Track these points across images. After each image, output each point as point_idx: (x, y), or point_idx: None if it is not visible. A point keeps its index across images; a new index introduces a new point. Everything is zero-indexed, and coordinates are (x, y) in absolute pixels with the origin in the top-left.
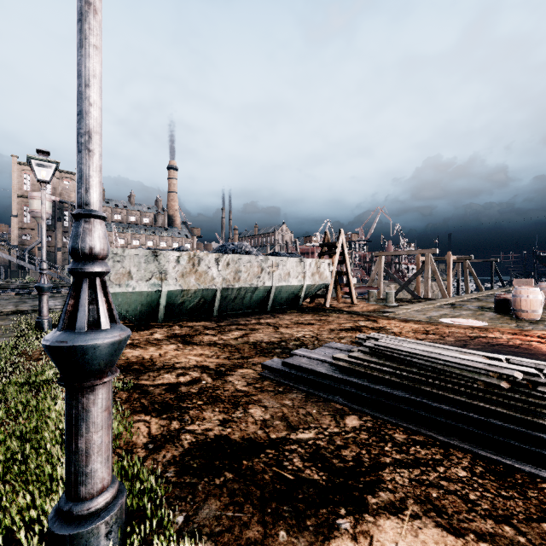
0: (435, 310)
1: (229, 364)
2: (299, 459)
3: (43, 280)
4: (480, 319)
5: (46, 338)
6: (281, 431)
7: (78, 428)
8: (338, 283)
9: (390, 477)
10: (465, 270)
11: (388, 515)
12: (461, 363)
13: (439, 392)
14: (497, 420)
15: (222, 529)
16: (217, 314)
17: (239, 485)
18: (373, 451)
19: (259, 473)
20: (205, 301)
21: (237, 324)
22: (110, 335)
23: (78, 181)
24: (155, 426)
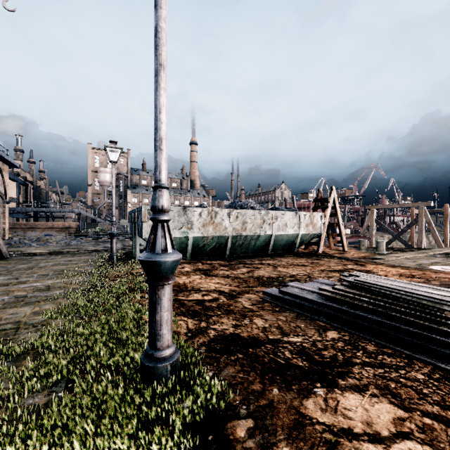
0: (426, 259)
1: (238, 290)
2: (289, 352)
3: (113, 228)
4: None
5: (140, 256)
6: (276, 335)
7: (156, 308)
8: (330, 233)
9: (358, 371)
10: None
11: (353, 392)
12: (430, 296)
13: (409, 318)
14: None
15: (236, 382)
16: (228, 255)
17: (247, 361)
18: (346, 354)
19: (260, 357)
20: (219, 245)
21: (244, 263)
22: (173, 256)
23: (155, 167)
24: (191, 323)
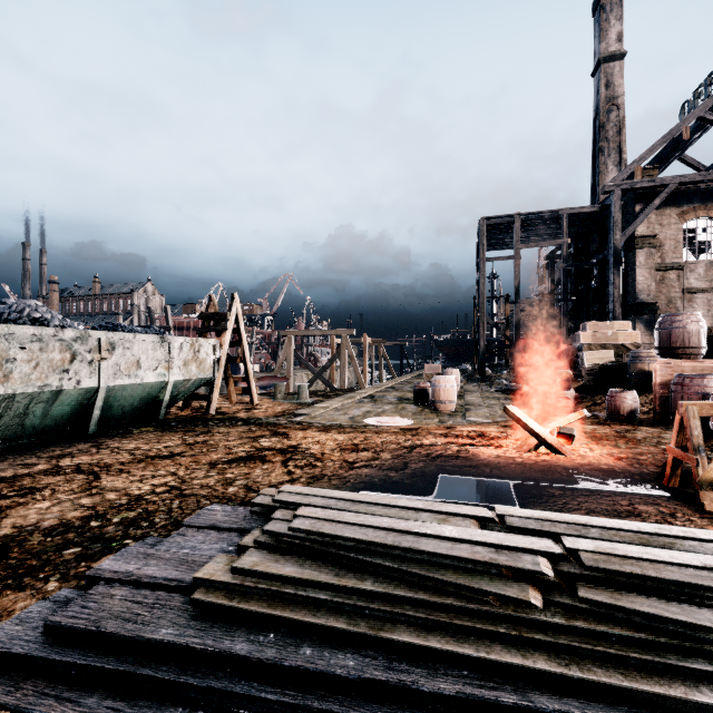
0: (357, 407)
1: None
2: None
3: None
4: (405, 415)
5: None
6: None
7: None
8: (230, 375)
9: None
10: (380, 354)
11: None
12: (455, 556)
13: (428, 639)
14: (542, 693)
15: None
16: None
17: None
18: None
19: None
20: None
21: None
22: None
23: None
24: None
